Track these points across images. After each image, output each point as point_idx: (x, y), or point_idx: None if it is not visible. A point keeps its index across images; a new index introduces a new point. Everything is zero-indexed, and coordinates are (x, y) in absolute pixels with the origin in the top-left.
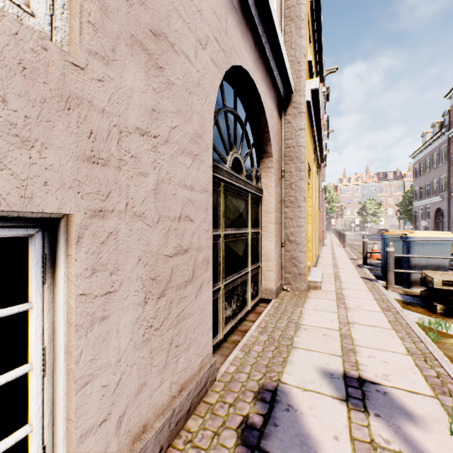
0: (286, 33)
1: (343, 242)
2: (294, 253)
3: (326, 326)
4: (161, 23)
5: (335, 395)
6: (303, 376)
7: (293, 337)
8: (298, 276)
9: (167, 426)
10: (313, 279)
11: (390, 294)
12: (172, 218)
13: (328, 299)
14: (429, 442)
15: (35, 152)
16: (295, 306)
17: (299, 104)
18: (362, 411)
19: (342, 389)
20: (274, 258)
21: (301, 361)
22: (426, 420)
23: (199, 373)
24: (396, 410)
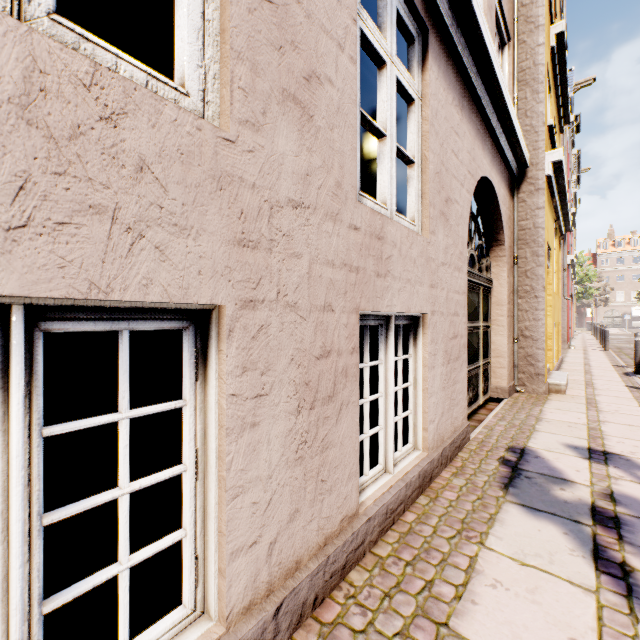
0: (519, 100)
1: (604, 343)
2: (530, 350)
3: (571, 421)
4: (448, 191)
5: (579, 456)
6: (547, 445)
7: (534, 425)
8: (535, 376)
9: (452, 445)
10: (554, 382)
11: None
12: (451, 314)
13: (575, 403)
14: None
15: (422, 288)
16: (533, 405)
17: (537, 180)
18: (603, 464)
19: (585, 454)
20: (507, 354)
21: (545, 438)
22: None
23: (462, 427)
24: (635, 467)
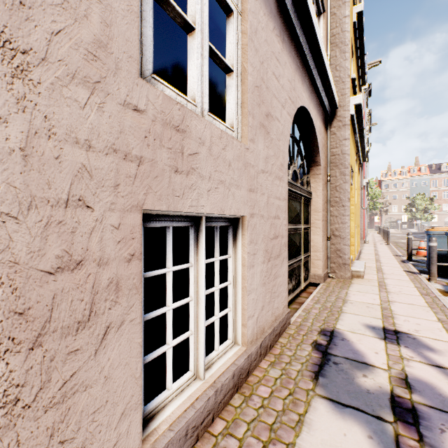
0: (331, 57)
1: (387, 239)
2: (339, 245)
3: (369, 302)
4: (269, 108)
5: (376, 336)
6: (351, 326)
7: (341, 307)
8: (342, 266)
9: (272, 334)
10: (356, 269)
11: (432, 285)
12: (272, 217)
13: (371, 285)
14: (441, 360)
15: (239, 191)
16: (341, 289)
17: (343, 118)
18: (395, 344)
19: (381, 334)
20: (322, 249)
21: (350, 319)
22: (442, 351)
23: (283, 314)
24: (421, 346)
